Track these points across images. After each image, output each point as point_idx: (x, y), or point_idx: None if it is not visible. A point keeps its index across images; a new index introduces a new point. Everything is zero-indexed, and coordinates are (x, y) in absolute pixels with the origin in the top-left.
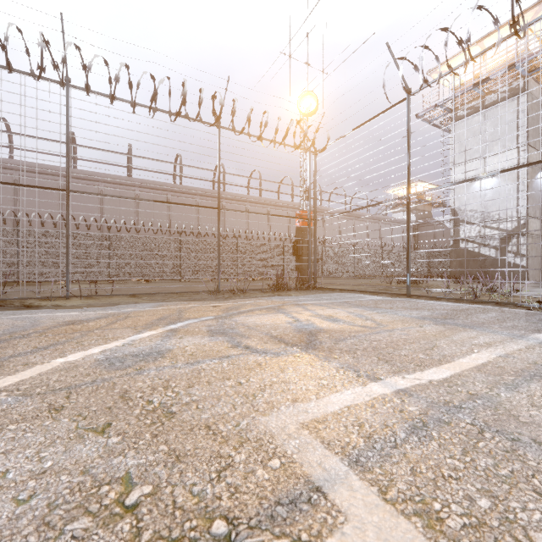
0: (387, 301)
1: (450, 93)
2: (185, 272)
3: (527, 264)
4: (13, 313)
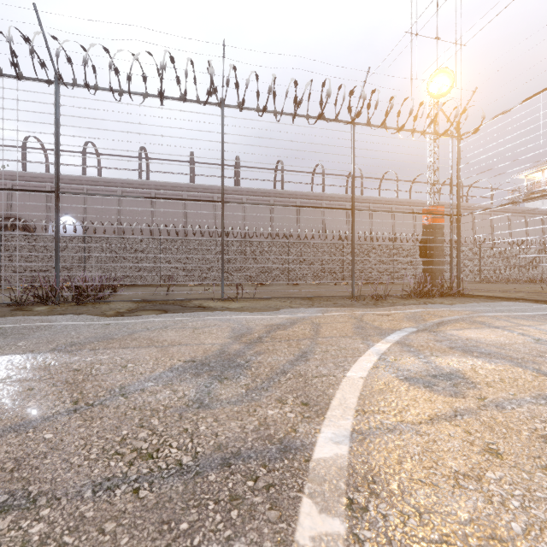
0: None
1: None
2: (292, 275)
3: None
4: (207, 314)
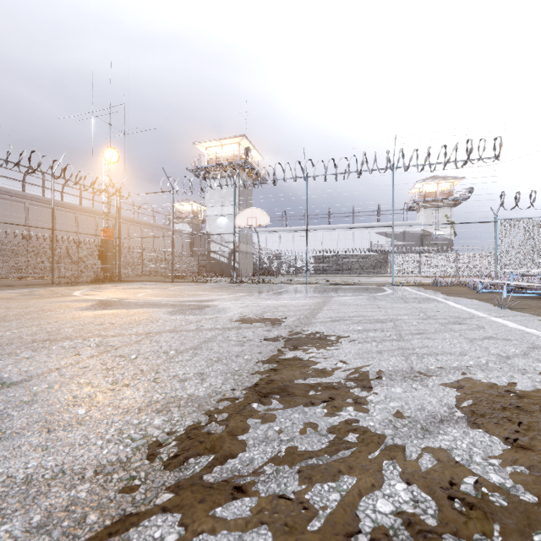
0: (162, 283)
1: (206, 161)
2: None
3: (239, 267)
4: None
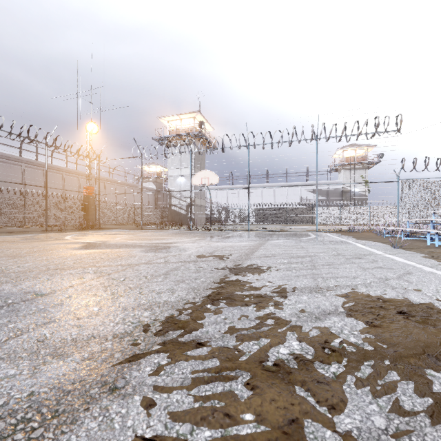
0: (133, 230)
1: (168, 132)
2: None
3: (195, 217)
4: None
